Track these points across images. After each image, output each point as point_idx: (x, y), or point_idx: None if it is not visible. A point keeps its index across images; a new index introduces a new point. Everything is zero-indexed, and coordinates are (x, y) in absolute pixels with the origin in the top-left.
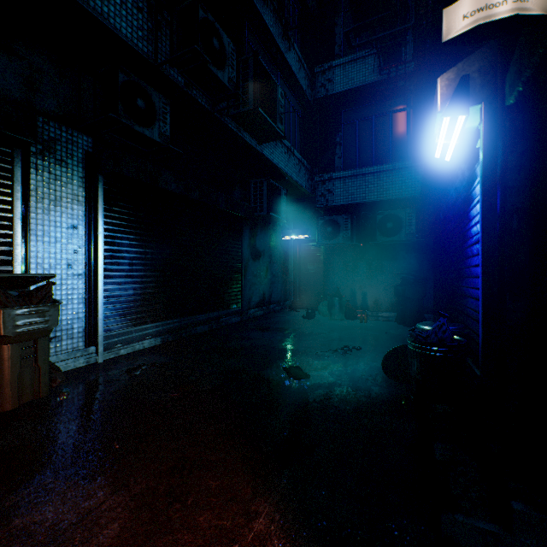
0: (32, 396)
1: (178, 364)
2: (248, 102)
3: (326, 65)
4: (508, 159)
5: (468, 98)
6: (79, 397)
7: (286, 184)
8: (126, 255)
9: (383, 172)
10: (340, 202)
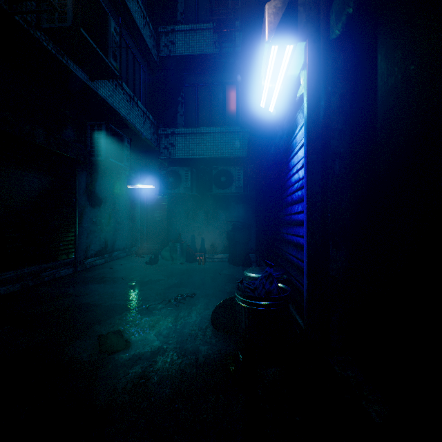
0: None
1: None
2: (66, 18)
3: (169, 27)
4: (332, 99)
5: (297, 25)
6: None
7: (130, 133)
8: None
9: (218, 133)
10: (182, 155)
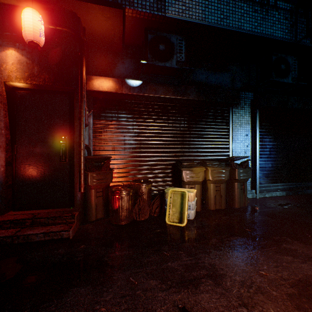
0: (242, 204)
1: (309, 208)
2: None
3: None
4: None
5: None
6: (263, 210)
7: None
8: (267, 147)
9: None
10: None
